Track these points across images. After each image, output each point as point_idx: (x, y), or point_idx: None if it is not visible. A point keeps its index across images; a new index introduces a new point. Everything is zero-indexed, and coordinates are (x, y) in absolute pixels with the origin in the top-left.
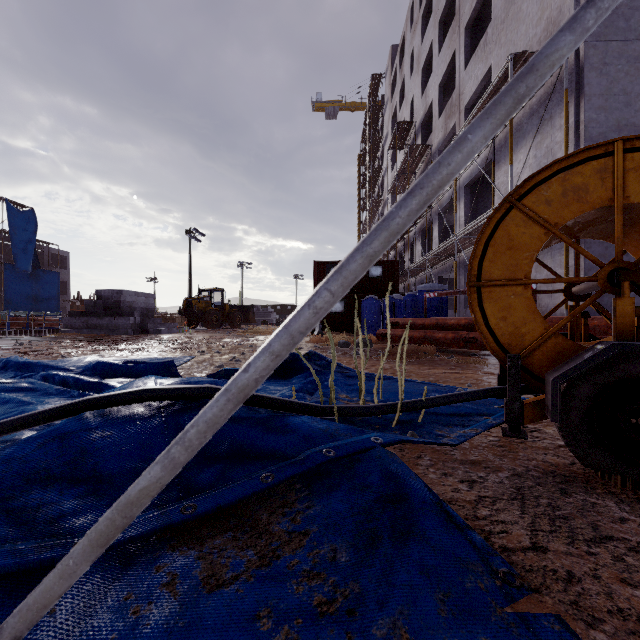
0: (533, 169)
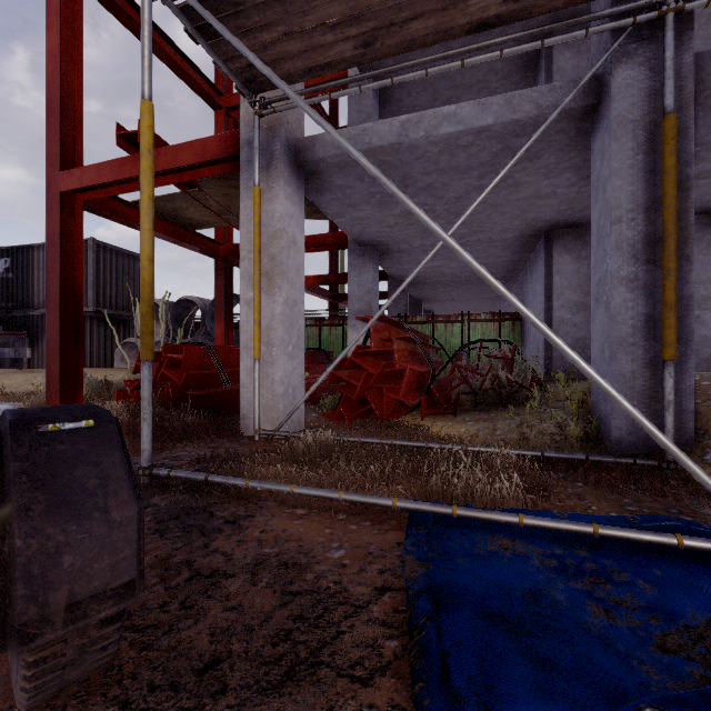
0: None
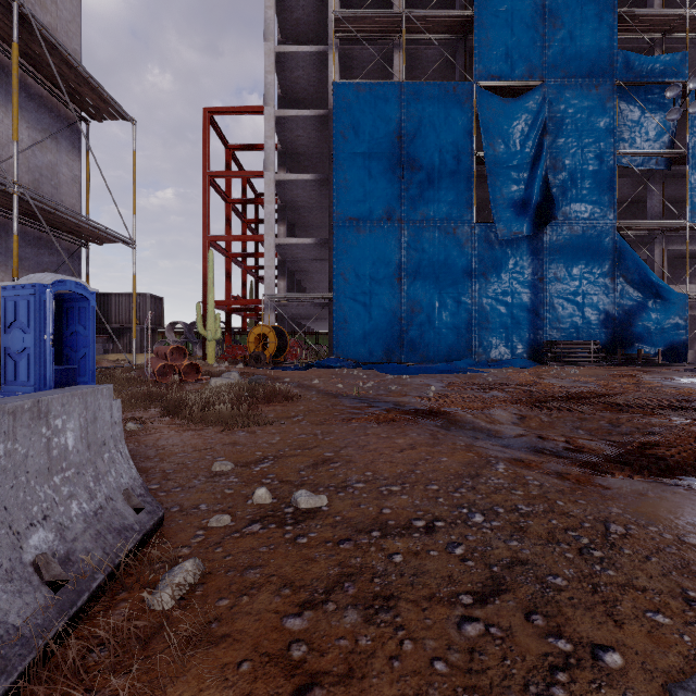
0: (31, 164)
